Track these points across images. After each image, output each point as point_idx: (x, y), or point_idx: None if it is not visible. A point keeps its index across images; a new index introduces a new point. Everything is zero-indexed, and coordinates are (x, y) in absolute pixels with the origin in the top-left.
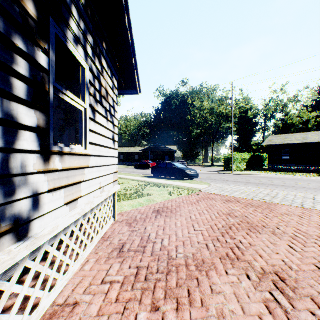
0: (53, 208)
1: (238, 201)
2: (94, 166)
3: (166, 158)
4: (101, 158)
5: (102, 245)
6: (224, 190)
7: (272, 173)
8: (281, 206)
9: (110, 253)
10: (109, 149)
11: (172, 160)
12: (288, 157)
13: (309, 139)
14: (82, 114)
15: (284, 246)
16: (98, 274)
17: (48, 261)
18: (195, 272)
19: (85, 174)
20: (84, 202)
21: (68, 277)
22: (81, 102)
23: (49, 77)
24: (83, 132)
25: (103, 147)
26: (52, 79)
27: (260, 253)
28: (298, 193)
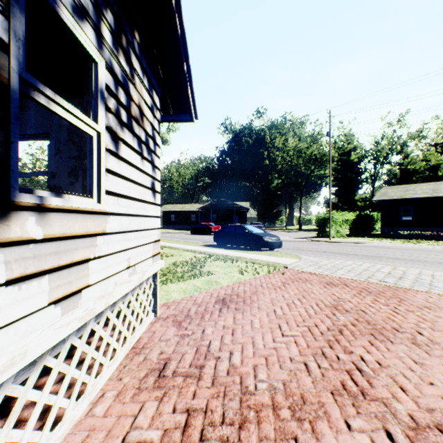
0: (21, 314)
1: (345, 284)
2: (116, 232)
3: (234, 219)
4: (130, 219)
5: (130, 363)
6: (322, 266)
7: (388, 240)
8: (414, 293)
9: (143, 380)
10: (145, 204)
11: (243, 222)
12: (409, 218)
13: (442, 191)
14: (92, 141)
15: (439, 368)
16: (117, 425)
17: (13, 415)
18: (291, 424)
19: (97, 246)
20: (95, 295)
21: (62, 433)
22: (89, 120)
23: (9, 57)
24: (95, 173)
25: (133, 201)
26: (17, 62)
27: (400, 383)
28: (436, 271)
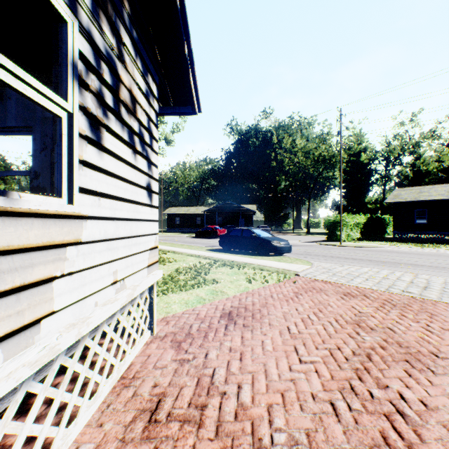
0: None
1: (365, 295)
2: (96, 240)
3: (240, 222)
4: (118, 223)
5: (116, 400)
6: (336, 273)
7: (402, 244)
8: (445, 307)
9: (129, 426)
10: (139, 206)
11: (250, 225)
12: (423, 221)
13: None
14: (60, 124)
15: None
16: None
17: None
18: None
19: (66, 260)
20: (63, 323)
21: None
22: (53, 94)
23: None
24: (64, 166)
25: (122, 202)
26: None
27: None
28: None
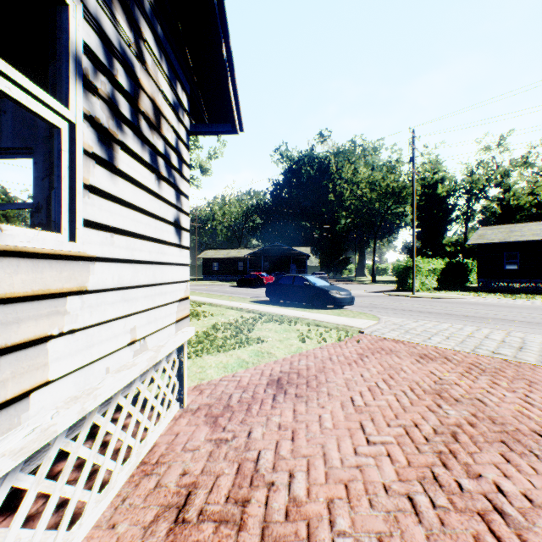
0: None
1: (446, 357)
2: (107, 288)
3: (291, 268)
4: (137, 267)
5: (134, 493)
6: (410, 330)
7: (489, 295)
8: None
9: (149, 528)
10: (164, 246)
11: (303, 272)
12: (513, 266)
13: None
14: (59, 137)
15: None
16: None
17: None
18: None
19: (66, 313)
20: (61, 396)
21: None
22: (47, 96)
23: None
24: (64, 191)
25: (142, 240)
26: None
27: None
28: None
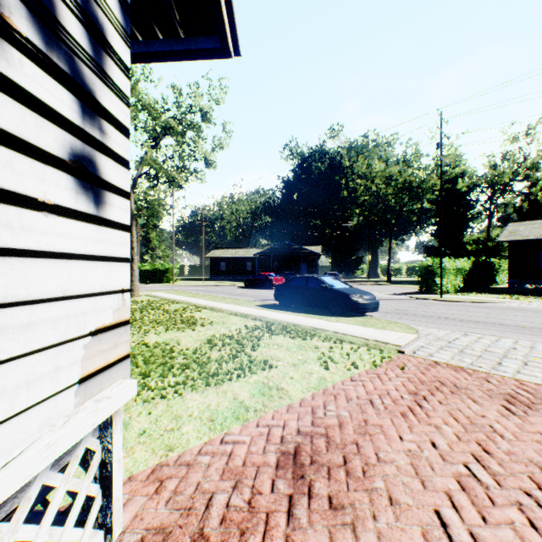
0: None
1: None
2: None
3: (302, 268)
4: None
5: None
6: (465, 350)
7: (527, 298)
8: None
9: None
10: (22, 210)
11: (313, 272)
12: None
13: None
14: None
15: None
16: None
17: None
18: None
19: None
20: None
21: None
22: None
23: None
24: None
25: None
26: None
27: None
28: None
